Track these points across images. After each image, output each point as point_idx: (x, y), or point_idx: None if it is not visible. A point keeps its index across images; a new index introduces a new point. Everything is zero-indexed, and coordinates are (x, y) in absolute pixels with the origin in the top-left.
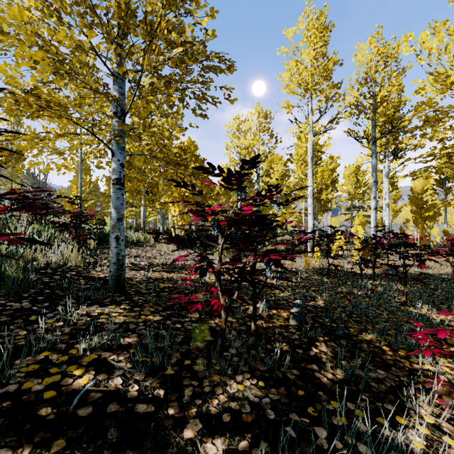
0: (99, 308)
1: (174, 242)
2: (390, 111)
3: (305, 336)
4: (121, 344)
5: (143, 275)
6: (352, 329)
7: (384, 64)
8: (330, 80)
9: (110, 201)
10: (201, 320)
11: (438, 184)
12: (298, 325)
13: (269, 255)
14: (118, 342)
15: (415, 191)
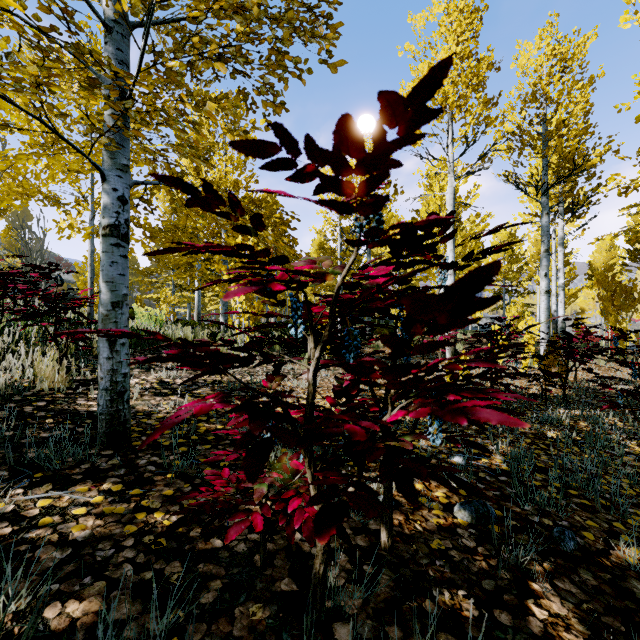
0: (51, 494)
1: (175, 361)
2: (573, 142)
3: (504, 566)
4: (47, 630)
5: (174, 405)
6: (588, 533)
7: (562, 72)
8: (482, 91)
9: (150, 282)
10: (267, 538)
11: (631, 256)
12: (475, 526)
13: (439, 392)
14: (31, 635)
15: (595, 267)
